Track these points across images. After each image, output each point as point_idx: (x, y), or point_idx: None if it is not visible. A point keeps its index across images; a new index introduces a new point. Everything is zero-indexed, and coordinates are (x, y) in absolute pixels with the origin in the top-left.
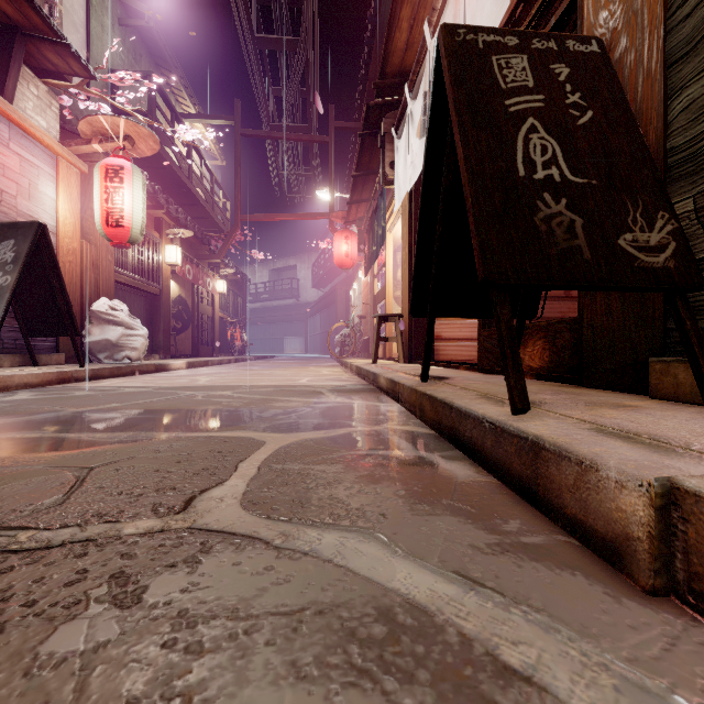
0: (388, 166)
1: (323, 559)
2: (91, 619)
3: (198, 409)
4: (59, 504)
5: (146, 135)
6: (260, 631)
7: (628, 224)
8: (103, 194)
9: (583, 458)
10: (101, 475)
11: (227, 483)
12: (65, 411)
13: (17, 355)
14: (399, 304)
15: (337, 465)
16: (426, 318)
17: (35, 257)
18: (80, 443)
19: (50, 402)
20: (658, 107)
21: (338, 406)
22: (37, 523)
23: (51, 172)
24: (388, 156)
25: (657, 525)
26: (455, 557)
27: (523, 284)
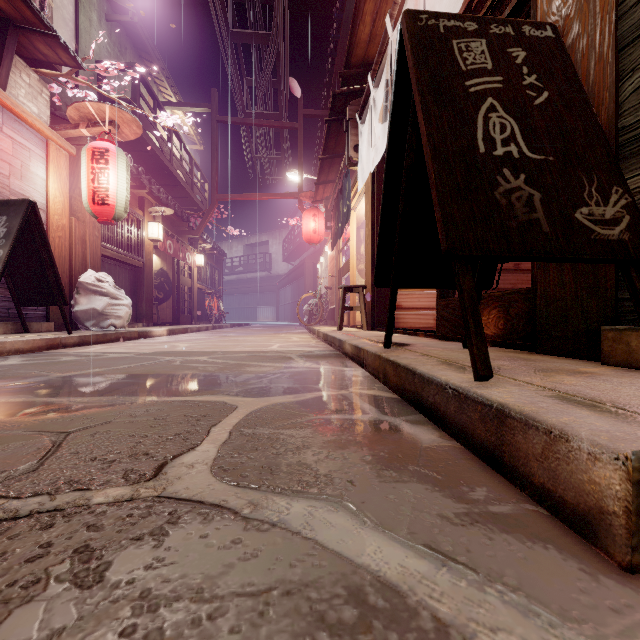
0: (353, 149)
1: (292, 531)
2: (49, 602)
3: (175, 374)
4: (33, 470)
5: (130, 121)
6: (224, 616)
7: (584, 199)
8: (90, 174)
9: (552, 427)
10: (77, 440)
11: (198, 448)
12: (50, 376)
13: (9, 323)
14: (363, 276)
15: (305, 430)
16: (387, 289)
17: (26, 233)
18: (61, 408)
19: (37, 367)
20: (610, 88)
21: (306, 371)
22: (8, 491)
23: (41, 154)
24: (353, 140)
25: (634, 500)
26: (425, 528)
27: (484, 255)
